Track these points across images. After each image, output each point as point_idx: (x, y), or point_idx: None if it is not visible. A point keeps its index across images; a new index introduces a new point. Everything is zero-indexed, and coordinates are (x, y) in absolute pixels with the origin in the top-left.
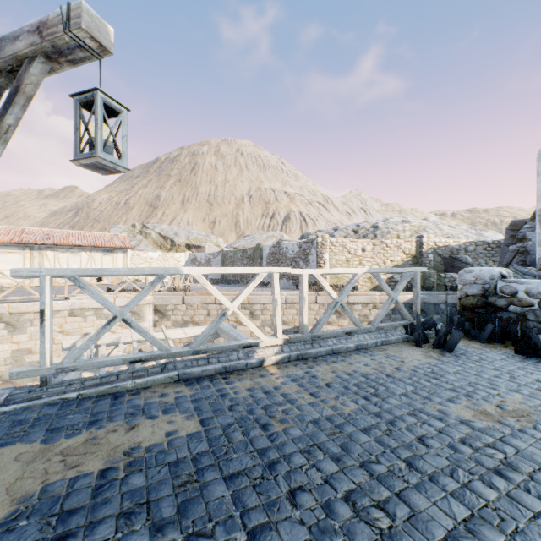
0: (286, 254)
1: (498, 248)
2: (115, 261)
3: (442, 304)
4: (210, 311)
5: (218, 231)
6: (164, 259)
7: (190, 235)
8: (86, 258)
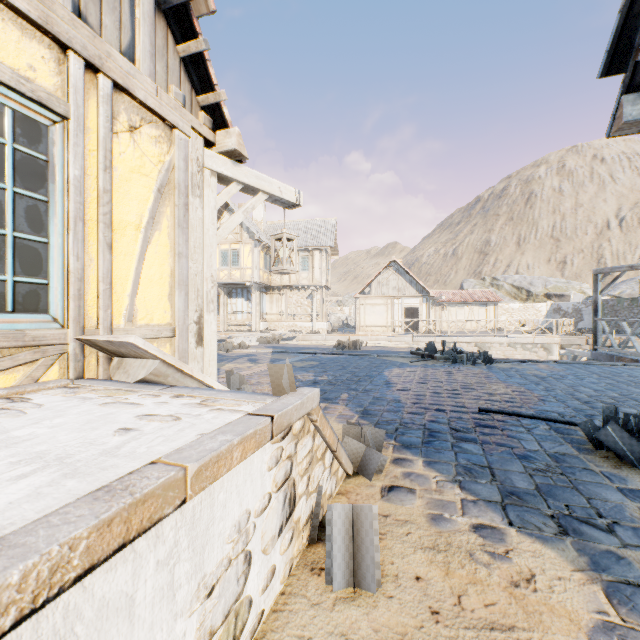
0: None
1: None
2: (487, 312)
3: None
4: None
5: (570, 272)
6: (524, 310)
7: (547, 284)
8: (467, 310)
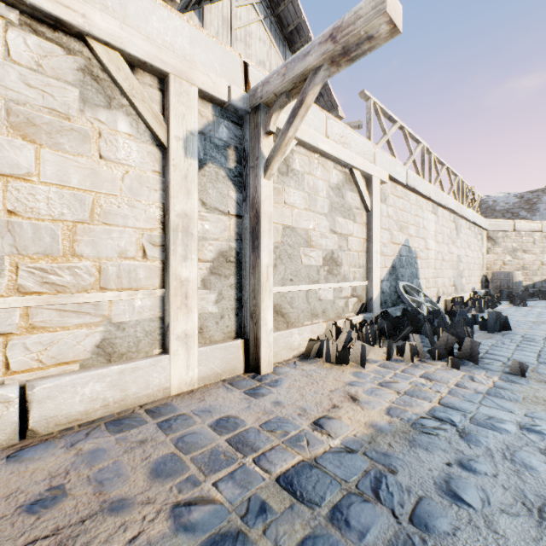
0: (493, 208)
1: None
2: None
3: None
4: (535, 239)
5: None
6: None
7: None
8: None
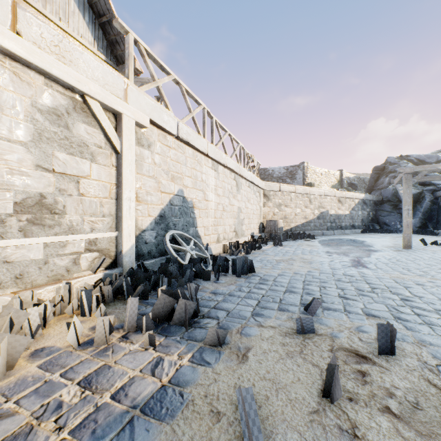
0: (272, 175)
1: (363, 180)
2: None
3: (371, 201)
4: (292, 198)
5: None
6: None
7: None
8: None
